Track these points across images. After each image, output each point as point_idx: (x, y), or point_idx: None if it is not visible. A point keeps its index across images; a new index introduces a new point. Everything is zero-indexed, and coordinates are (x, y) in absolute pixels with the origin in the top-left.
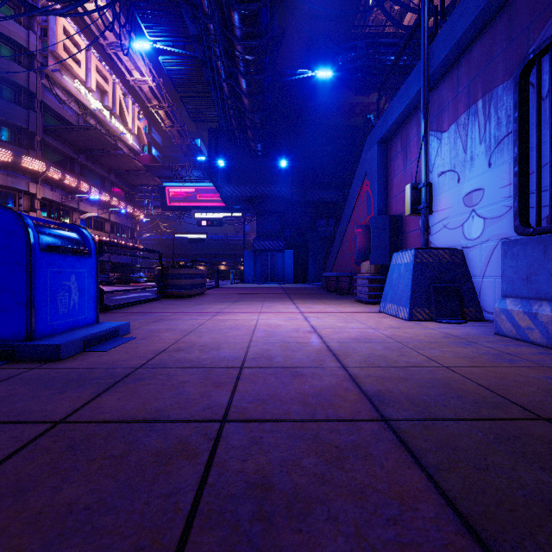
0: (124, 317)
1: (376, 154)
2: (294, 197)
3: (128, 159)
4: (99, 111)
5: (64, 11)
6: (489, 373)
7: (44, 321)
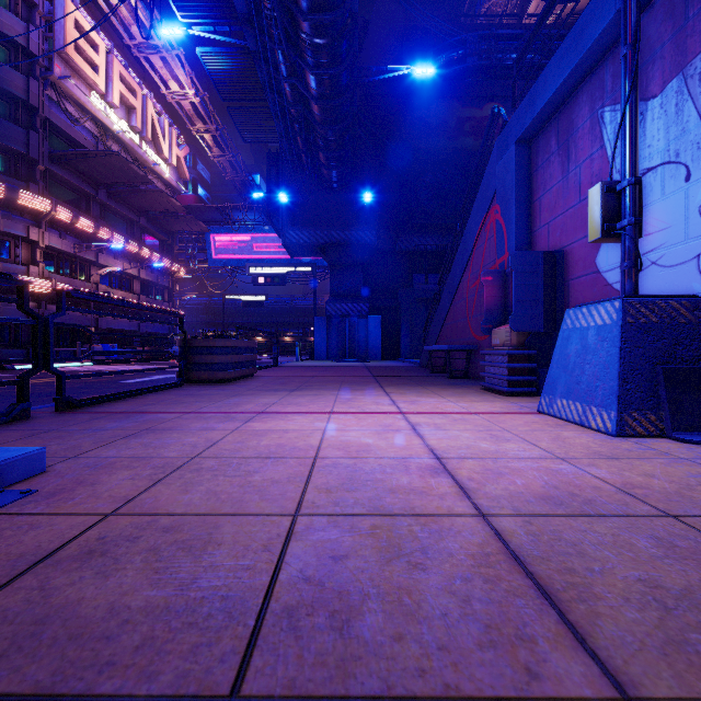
0: (83, 425)
1: (513, 161)
2: (382, 244)
3: (163, 197)
4: (124, 134)
5: None
6: None
7: None
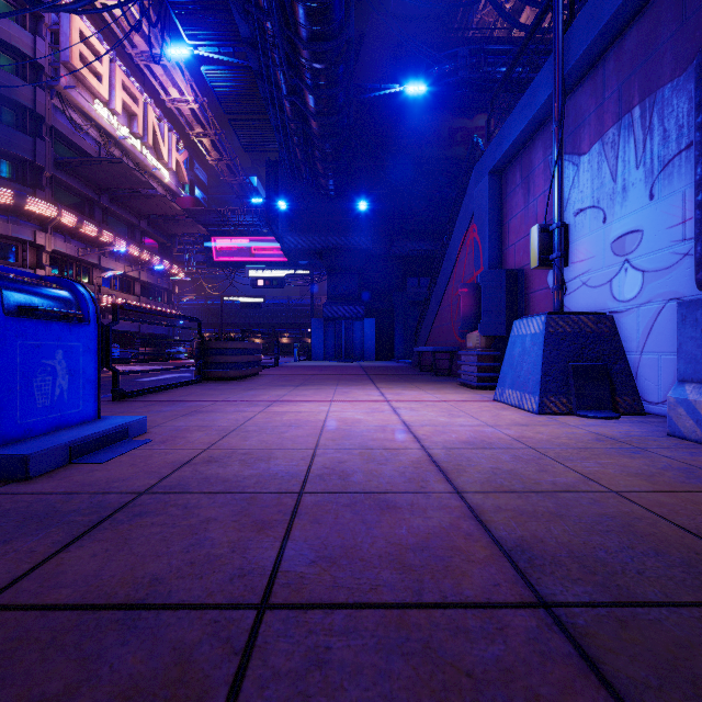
0: (144, 408)
1: (487, 189)
2: (376, 249)
3: (164, 202)
4: (126, 140)
5: (77, 6)
6: (688, 505)
7: (11, 418)
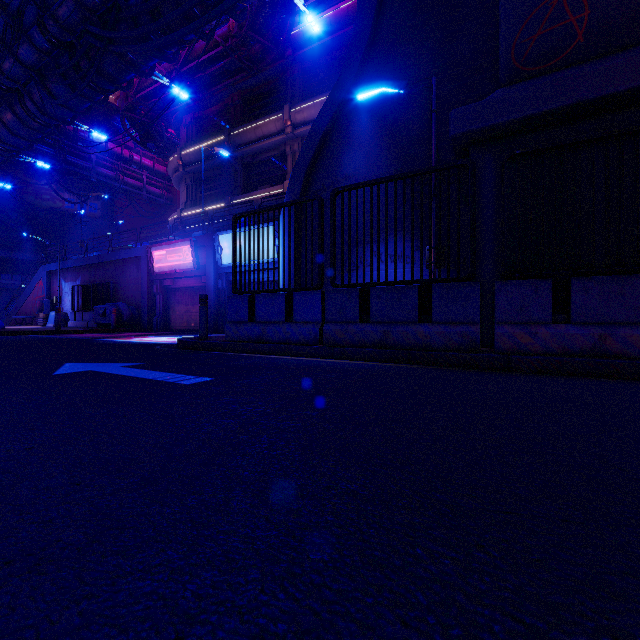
0: None
1: (46, 275)
2: None
3: None
4: None
5: None
6: None
7: None
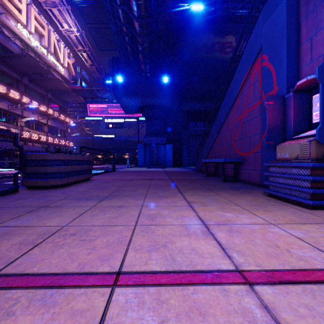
0: None
1: (284, 13)
2: (173, 106)
3: (59, 82)
4: (38, 48)
5: None
6: None
7: None
